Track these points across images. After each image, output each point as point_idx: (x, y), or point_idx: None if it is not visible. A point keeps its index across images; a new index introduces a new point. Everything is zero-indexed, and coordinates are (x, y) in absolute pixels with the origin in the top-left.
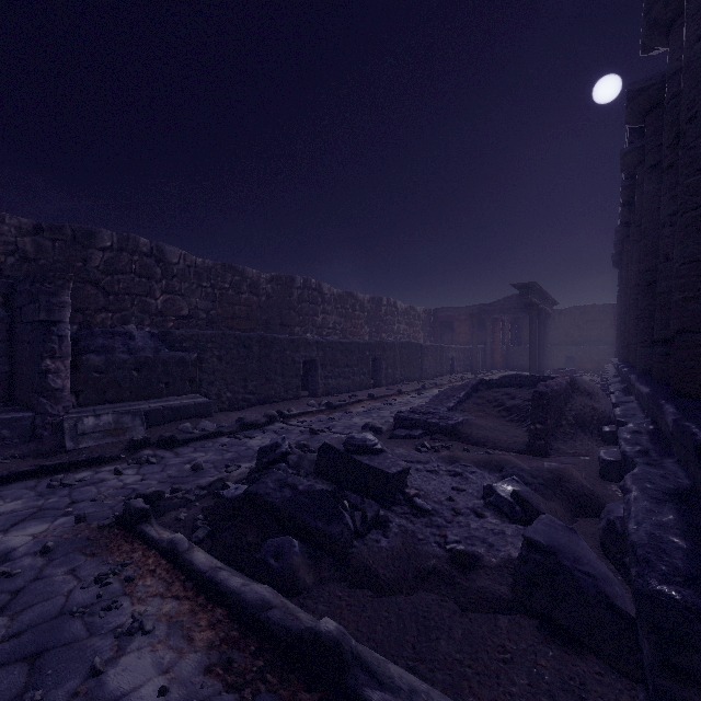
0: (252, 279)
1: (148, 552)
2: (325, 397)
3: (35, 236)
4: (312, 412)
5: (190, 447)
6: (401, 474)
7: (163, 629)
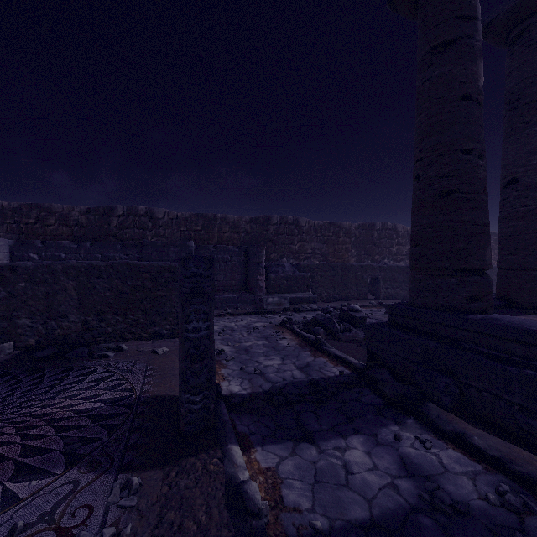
0: (346, 229)
1: (287, 330)
2: (385, 300)
3: (250, 223)
4: (369, 306)
5: (304, 313)
6: (361, 318)
7: (289, 339)
